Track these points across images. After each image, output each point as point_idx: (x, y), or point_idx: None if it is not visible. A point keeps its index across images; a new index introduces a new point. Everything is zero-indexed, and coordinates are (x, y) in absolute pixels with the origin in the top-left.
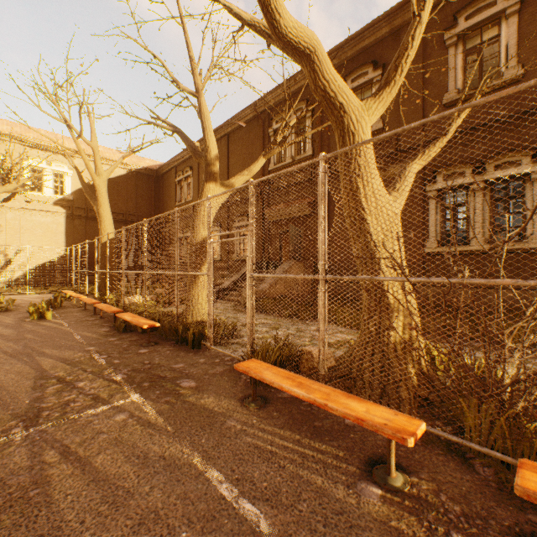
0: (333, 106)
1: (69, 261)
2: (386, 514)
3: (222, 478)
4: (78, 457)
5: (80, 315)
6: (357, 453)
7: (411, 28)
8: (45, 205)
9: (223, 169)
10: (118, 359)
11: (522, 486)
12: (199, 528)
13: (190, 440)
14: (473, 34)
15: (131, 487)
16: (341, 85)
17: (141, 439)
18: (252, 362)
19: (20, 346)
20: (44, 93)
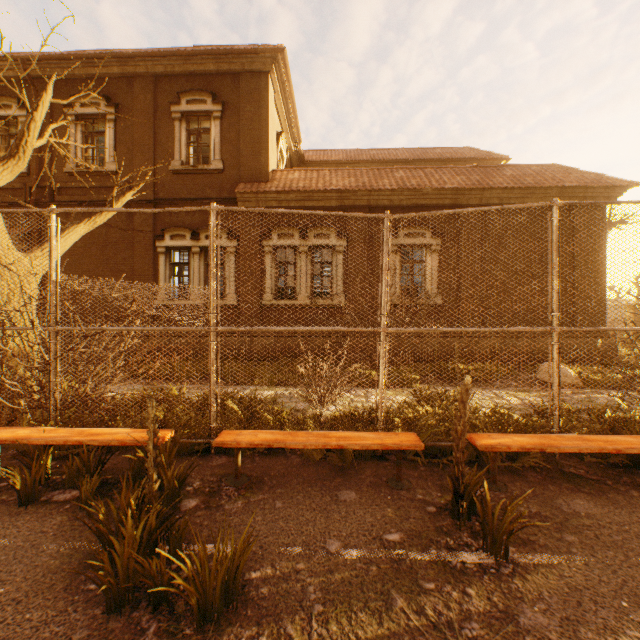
0: None
1: None
2: None
3: None
4: None
5: None
6: None
7: (27, 121)
8: None
9: None
10: None
11: None
12: None
13: None
14: (196, 119)
15: None
16: None
17: None
18: None
19: None
20: None
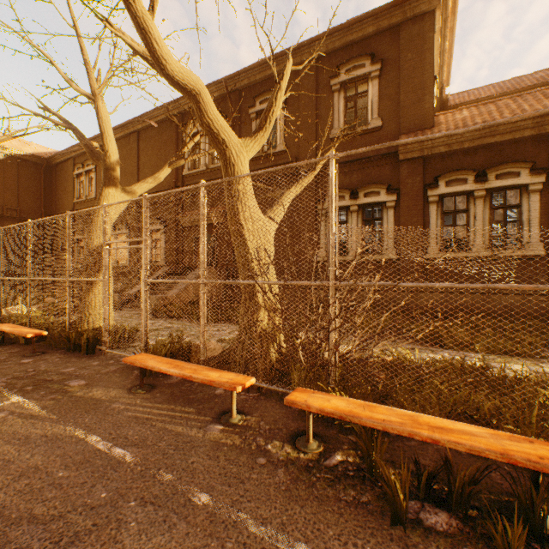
0: (217, 141)
1: None
2: (220, 437)
3: (100, 439)
4: None
5: None
6: (216, 409)
7: (275, 92)
8: None
9: (133, 168)
10: None
11: (287, 398)
12: (75, 468)
13: (74, 422)
14: (351, 86)
15: (12, 458)
16: (223, 124)
17: (23, 427)
18: (141, 356)
19: None
20: None
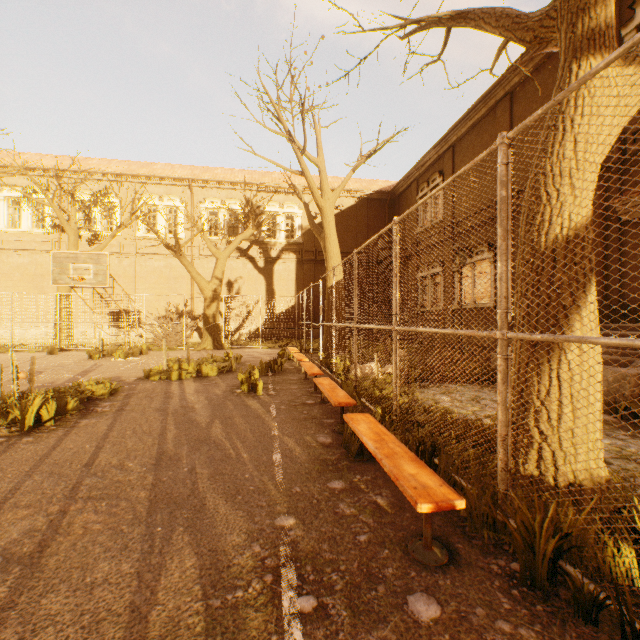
0: None
1: (298, 312)
2: None
3: None
4: None
5: (296, 389)
6: None
7: None
8: (278, 251)
9: None
10: None
11: None
12: None
13: None
14: None
15: None
16: None
17: None
18: None
19: (185, 467)
20: (268, 110)
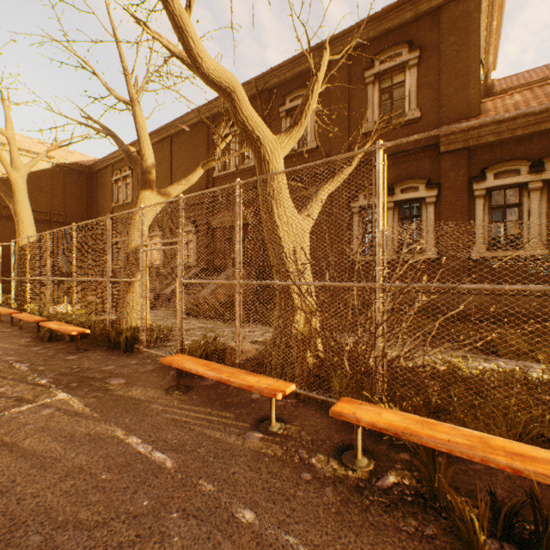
0: (252, 138)
1: None
2: (260, 446)
3: (141, 441)
4: (5, 443)
5: None
6: (253, 415)
7: (311, 84)
8: None
9: (166, 172)
10: (43, 366)
11: (332, 409)
12: (117, 471)
13: (115, 421)
14: (387, 77)
15: (58, 456)
16: (258, 121)
17: (68, 424)
18: (177, 356)
19: None
20: None
